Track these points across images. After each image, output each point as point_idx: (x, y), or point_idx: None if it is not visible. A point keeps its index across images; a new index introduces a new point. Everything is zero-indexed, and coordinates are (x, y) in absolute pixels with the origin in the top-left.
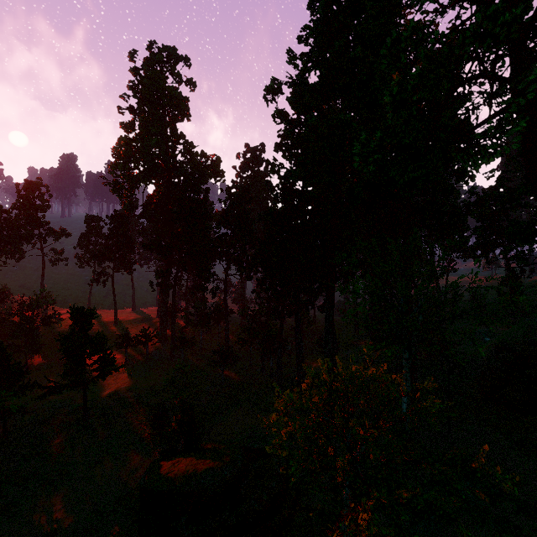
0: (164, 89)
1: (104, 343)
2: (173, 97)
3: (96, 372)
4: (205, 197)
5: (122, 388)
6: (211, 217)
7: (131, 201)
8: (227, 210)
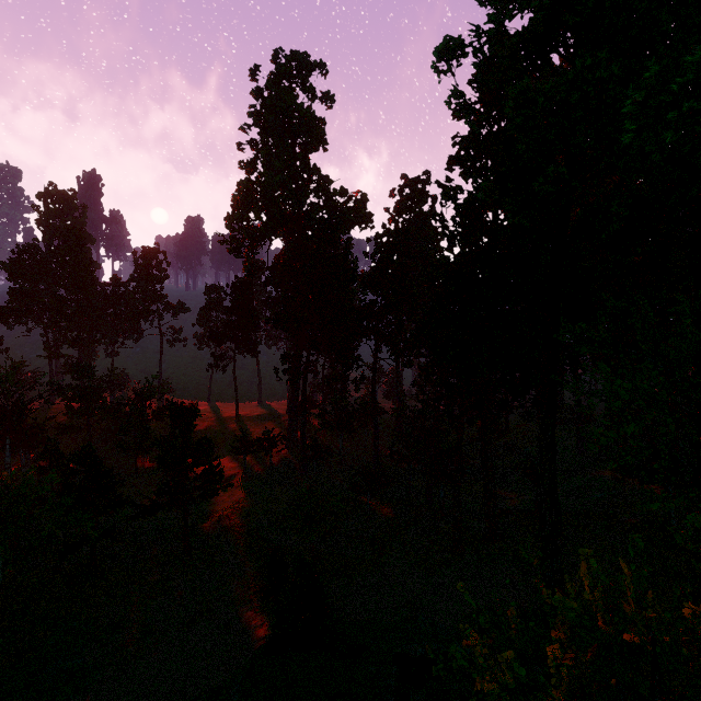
0: (291, 108)
1: (210, 451)
2: (303, 119)
3: (198, 490)
4: (345, 251)
5: (236, 511)
6: (353, 279)
7: (253, 263)
8: (376, 267)
